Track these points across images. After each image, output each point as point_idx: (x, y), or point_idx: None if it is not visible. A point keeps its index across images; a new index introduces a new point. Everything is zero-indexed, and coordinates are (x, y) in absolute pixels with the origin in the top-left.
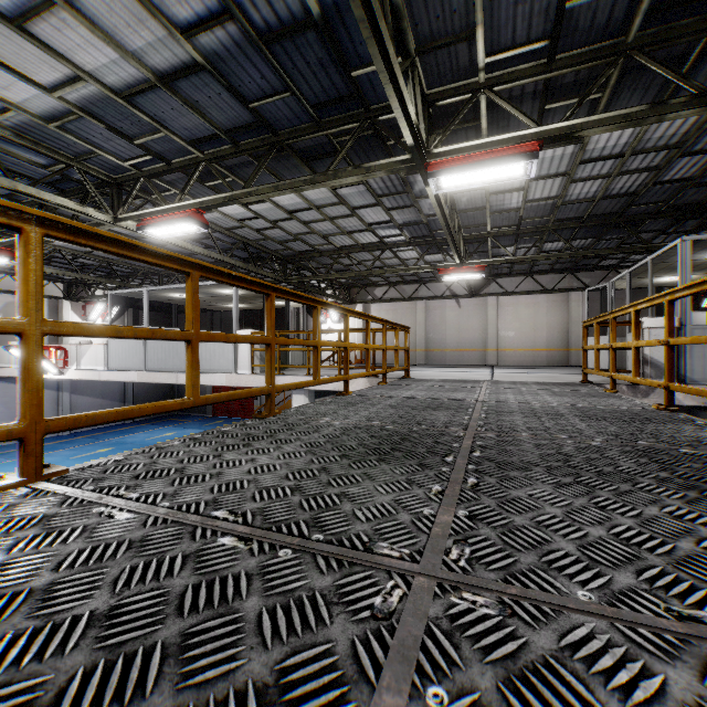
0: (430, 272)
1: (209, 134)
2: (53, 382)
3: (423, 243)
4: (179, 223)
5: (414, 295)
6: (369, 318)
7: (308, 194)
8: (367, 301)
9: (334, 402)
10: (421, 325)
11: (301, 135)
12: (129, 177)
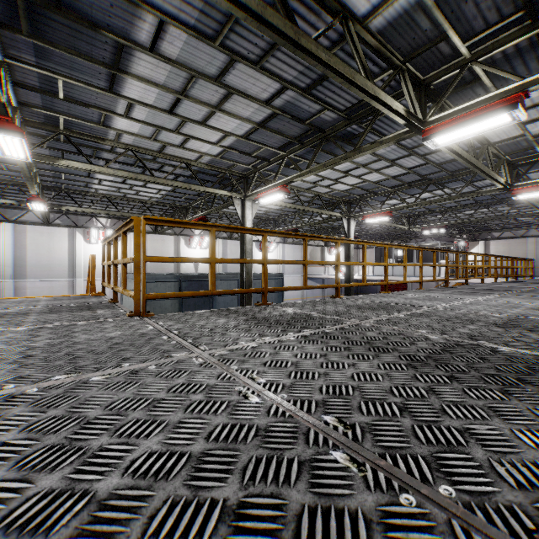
0: (538, 222)
1: (456, 205)
2: (321, 281)
3: (536, 215)
4: (440, 230)
5: (524, 234)
6: (520, 259)
7: (480, 210)
8: (487, 239)
9: (516, 281)
10: (530, 252)
11: (491, 204)
12: (415, 215)
